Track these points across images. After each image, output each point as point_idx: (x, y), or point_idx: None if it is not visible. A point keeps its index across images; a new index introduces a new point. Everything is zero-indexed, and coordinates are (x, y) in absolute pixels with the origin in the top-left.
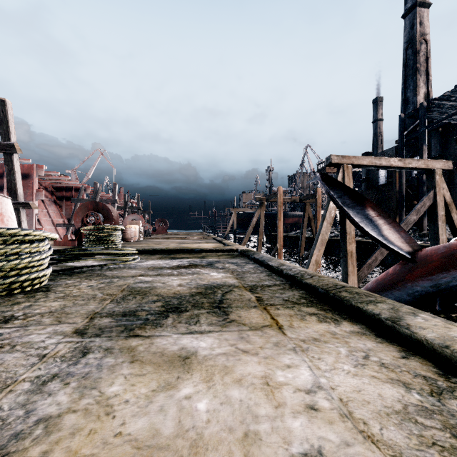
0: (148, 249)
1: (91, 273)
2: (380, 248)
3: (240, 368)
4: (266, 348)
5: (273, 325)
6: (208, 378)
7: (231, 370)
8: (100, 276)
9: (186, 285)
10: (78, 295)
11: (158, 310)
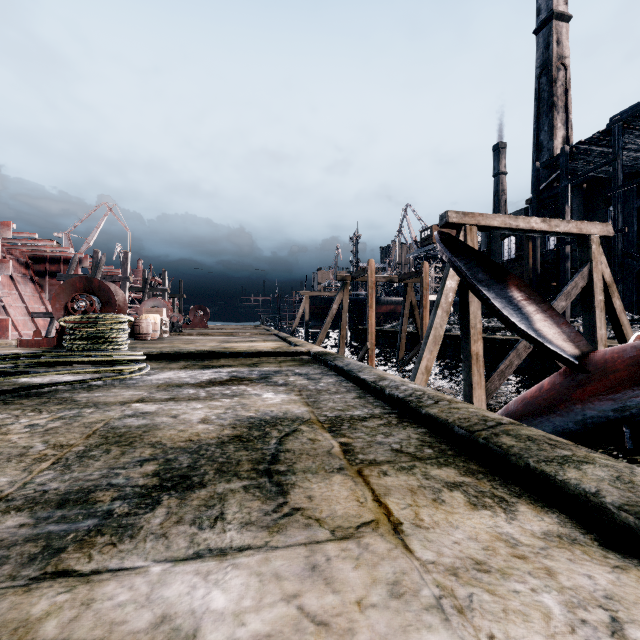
0: (167, 352)
1: (49, 398)
2: (516, 348)
3: None
4: (373, 607)
5: (381, 520)
6: None
7: None
8: (63, 404)
9: (216, 421)
10: None
11: (144, 484)
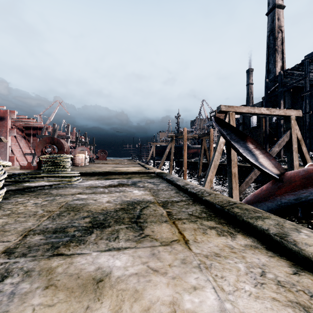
0: (89, 172)
1: (40, 192)
2: (254, 171)
3: (150, 292)
4: (174, 266)
5: (181, 239)
6: (117, 307)
7: (141, 296)
8: (46, 194)
9: (113, 202)
10: (21, 213)
11: (86, 226)
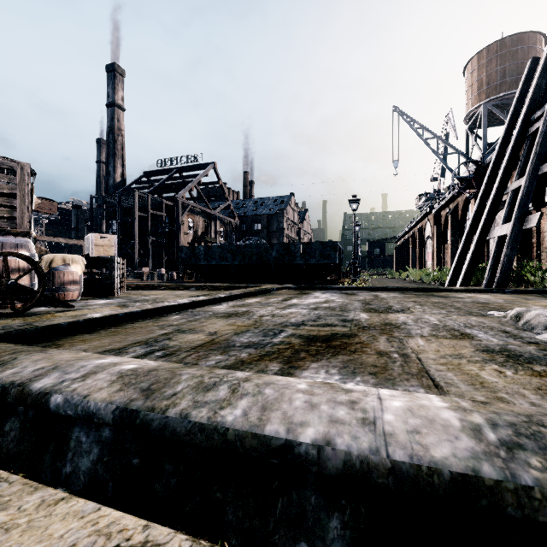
0: None
1: None
2: None
3: None
4: None
5: None
6: None
7: None
8: None
9: None
10: None
11: None
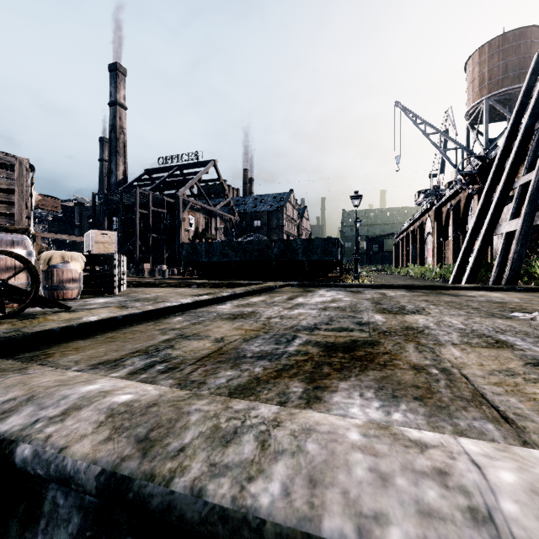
0: None
1: None
2: None
3: None
4: None
5: None
6: None
7: None
8: None
9: None
10: None
11: None
